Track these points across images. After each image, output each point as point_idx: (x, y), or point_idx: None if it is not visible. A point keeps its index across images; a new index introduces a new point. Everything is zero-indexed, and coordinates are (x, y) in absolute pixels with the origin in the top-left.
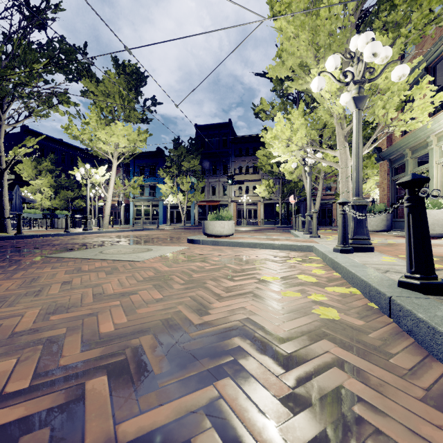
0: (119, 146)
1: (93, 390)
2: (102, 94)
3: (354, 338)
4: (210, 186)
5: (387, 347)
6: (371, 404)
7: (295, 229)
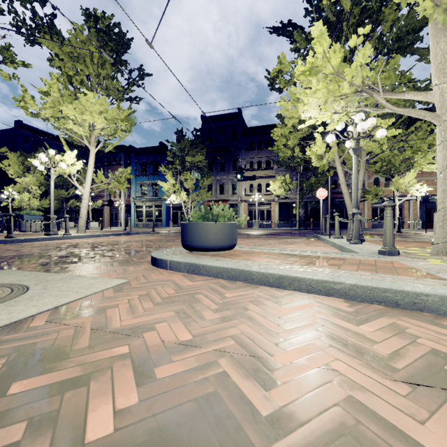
0: (95, 127)
1: None
2: (69, 57)
3: None
4: (218, 184)
5: None
6: None
7: (326, 234)
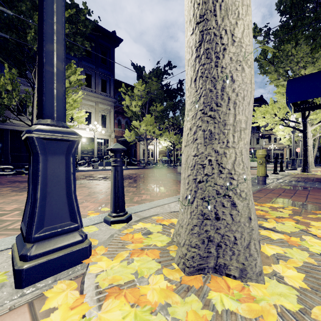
0: None
1: None
2: None
3: None
4: None
5: None
6: None
7: None
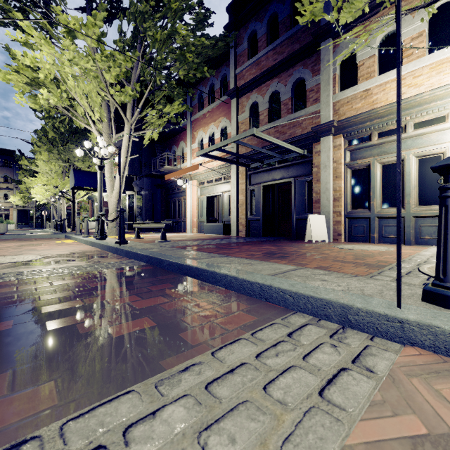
0: None
1: None
2: None
3: None
4: None
5: None
6: None
7: (46, 228)
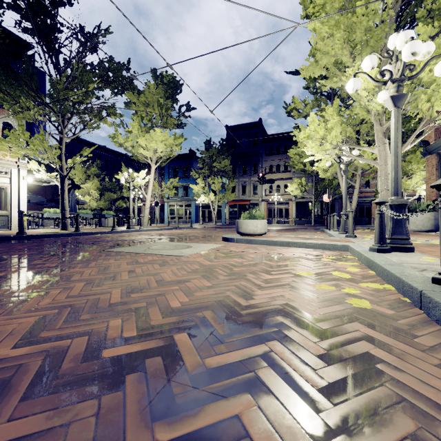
0: (157, 151)
1: (180, 340)
2: (143, 104)
3: (383, 323)
4: (241, 186)
5: (414, 331)
6: (392, 365)
7: (330, 228)
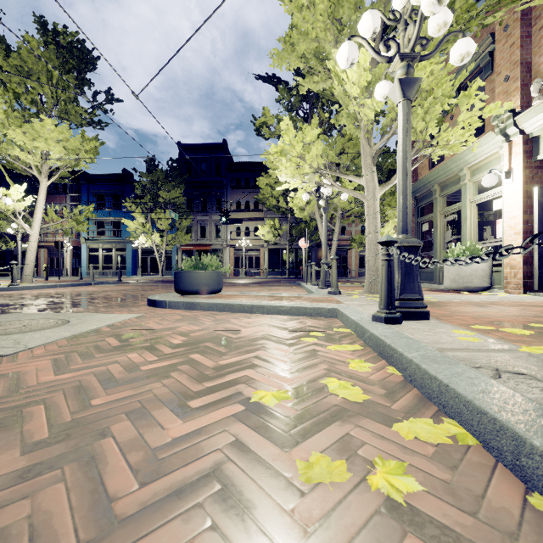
0: (50, 156)
1: None
2: (17, 71)
3: None
4: (199, 225)
5: None
6: None
7: (307, 281)
